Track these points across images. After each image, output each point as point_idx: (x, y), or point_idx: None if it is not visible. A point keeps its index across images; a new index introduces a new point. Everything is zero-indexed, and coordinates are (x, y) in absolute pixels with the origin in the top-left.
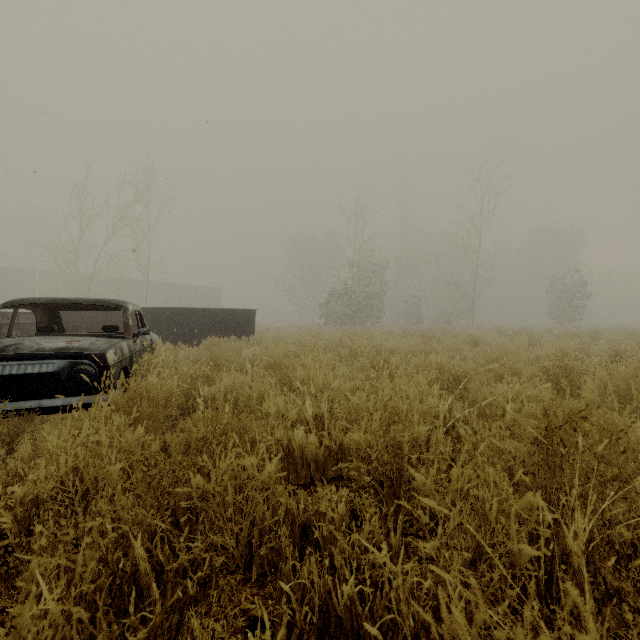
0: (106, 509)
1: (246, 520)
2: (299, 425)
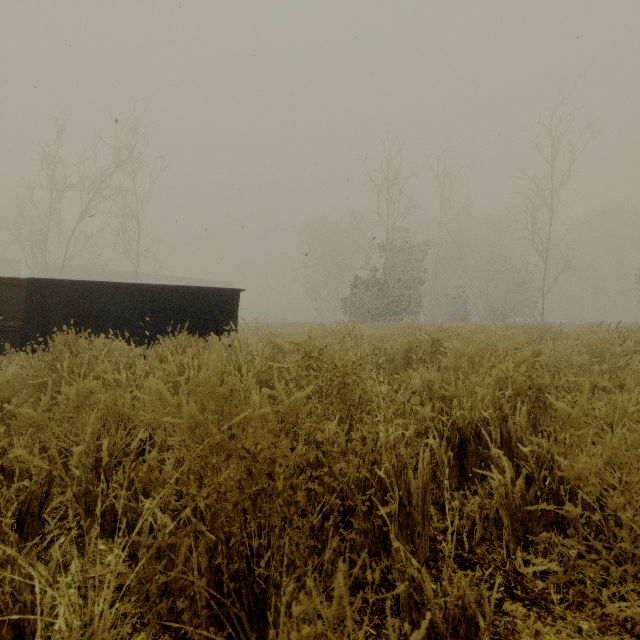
0: None
1: None
2: None
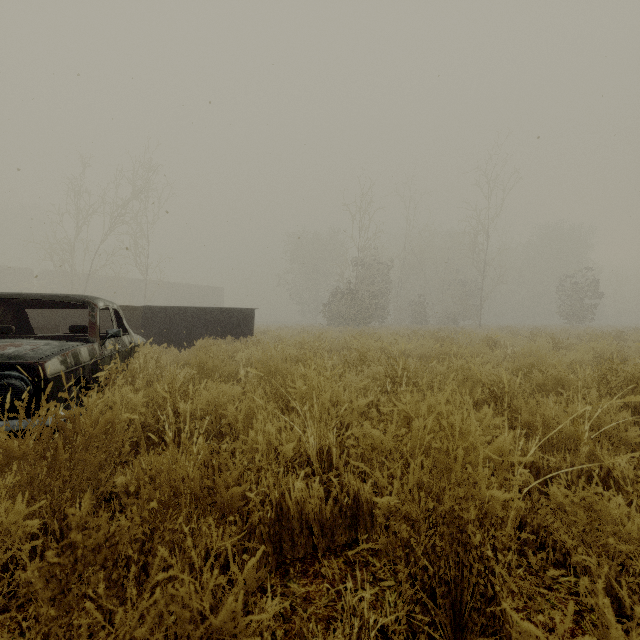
0: None
1: None
2: (297, 469)
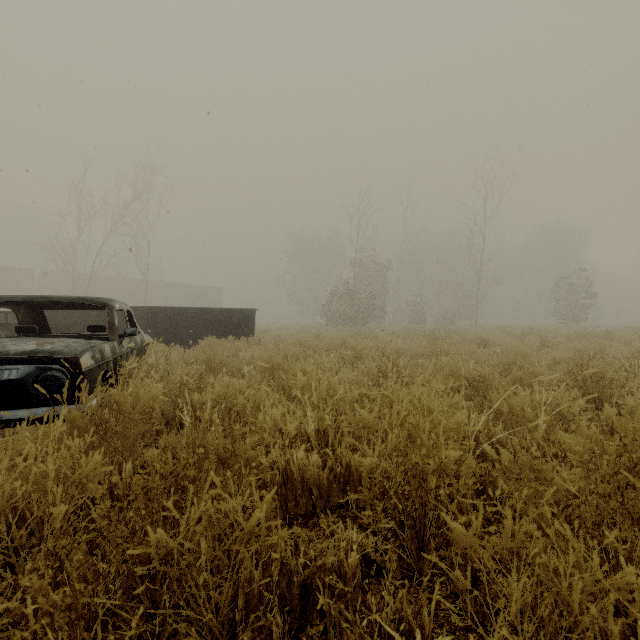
0: (46, 566)
1: (228, 582)
2: (299, 443)
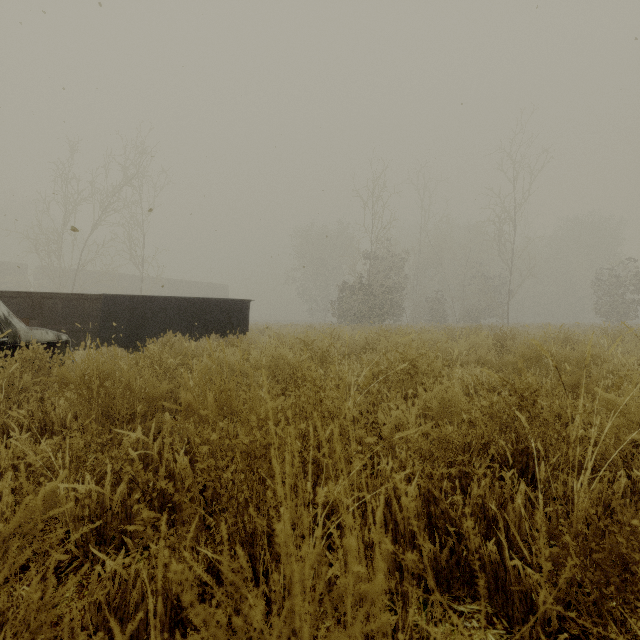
0: None
1: None
2: None
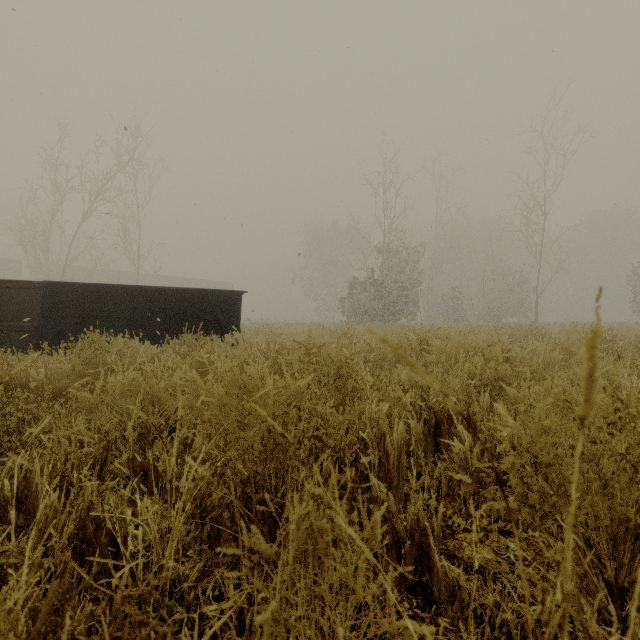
0: None
1: None
2: None
